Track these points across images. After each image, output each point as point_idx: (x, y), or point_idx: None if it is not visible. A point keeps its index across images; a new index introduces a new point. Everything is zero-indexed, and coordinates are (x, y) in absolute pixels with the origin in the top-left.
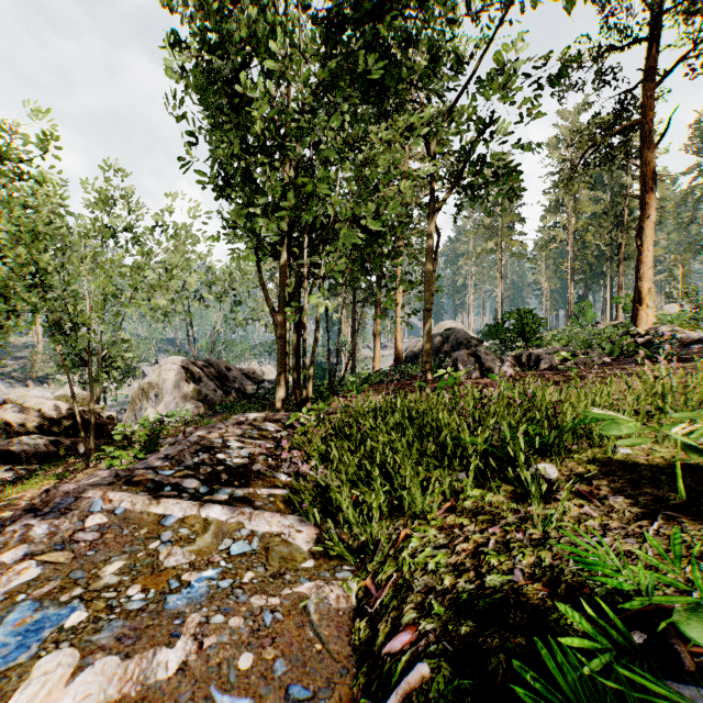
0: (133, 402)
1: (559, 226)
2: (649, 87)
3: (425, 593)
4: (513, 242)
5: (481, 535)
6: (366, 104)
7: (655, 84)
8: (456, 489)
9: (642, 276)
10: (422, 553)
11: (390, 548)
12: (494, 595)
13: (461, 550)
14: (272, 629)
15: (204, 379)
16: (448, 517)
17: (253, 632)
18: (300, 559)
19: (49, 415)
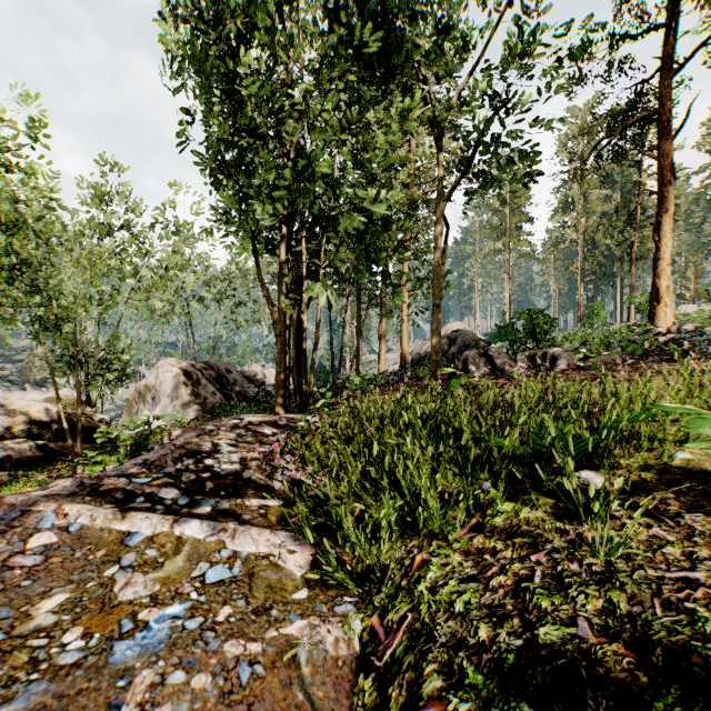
0: (129, 405)
1: (569, 226)
2: (667, 75)
3: (453, 648)
4: (521, 242)
5: (522, 565)
6: (371, 90)
7: (673, 72)
8: (481, 502)
9: (659, 273)
10: (445, 587)
11: (402, 577)
12: (557, 662)
13: (498, 586)
14: (250, 690)
15: (203, 381)
16: (475, 539)
17: (223, 694)
18: (291, 588)
19: (38, 418)
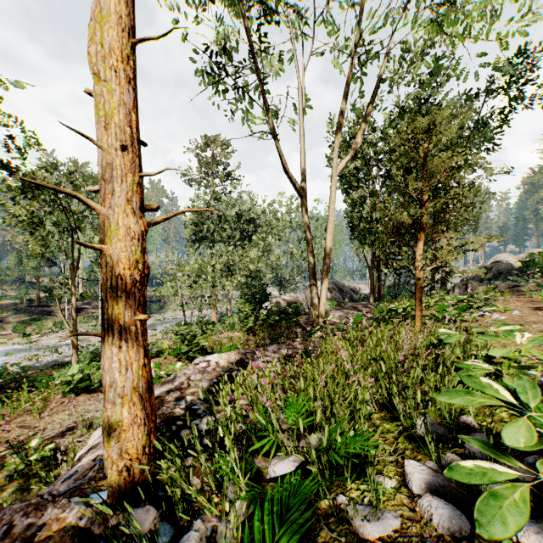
0: (303, 300)
1: None
2: None
3: None
4: None
5: None
6: None
7: None
8: None
9: None
10: None
11: None
12: None
13: None
14: None
15: (334, 291)
16: None
17: None
18: None
19: (289, 301)
